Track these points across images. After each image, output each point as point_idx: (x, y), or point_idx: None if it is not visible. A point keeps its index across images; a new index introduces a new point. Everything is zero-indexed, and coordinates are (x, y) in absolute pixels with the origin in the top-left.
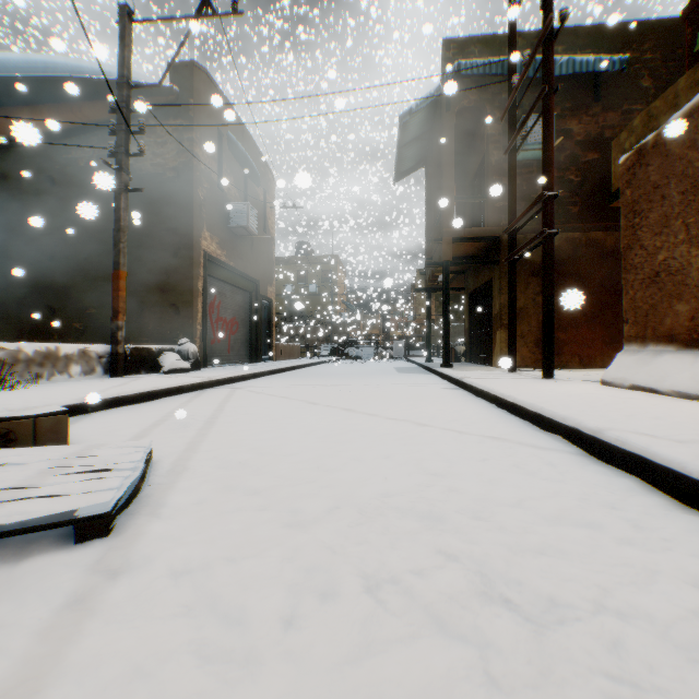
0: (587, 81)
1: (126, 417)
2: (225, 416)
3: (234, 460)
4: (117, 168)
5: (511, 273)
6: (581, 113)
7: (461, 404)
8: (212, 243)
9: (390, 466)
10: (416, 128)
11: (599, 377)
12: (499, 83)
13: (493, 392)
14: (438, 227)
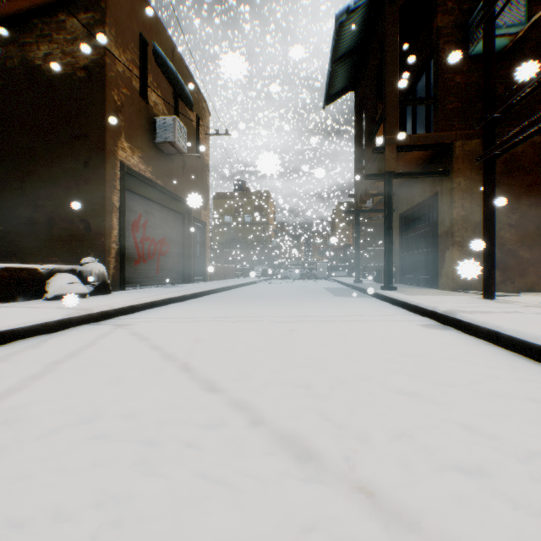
0: None
1: None
2: None
3: None
4: None
5: (488, 173)
6: None
7: None
8: (133, 155)
9: None
10: (351, 36)
11: None
12: None
13: None
14: (372, 143)
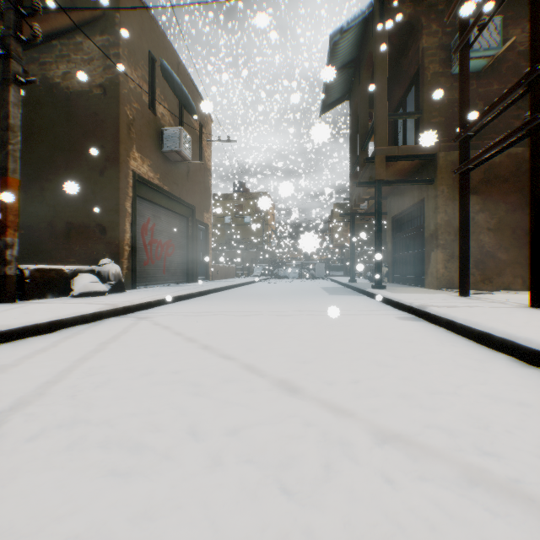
0: None
1: None
2: (21, 420)
3: None
4: (4, 54)
5: (463, 185)
6: (524, 21)
7: (475, 364)
8: (143, 164)
9: None
10: (345, 53)
11: None
12: None
13: (534, 346)
14: (365, 152)
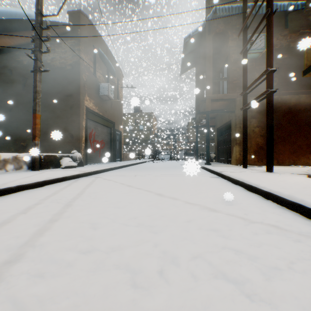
0: (280, 18)
1: (15, 201)
2: (80, 200)
3: (58, 261)
4: (34, 59)
5: (244, 116)
6: (278, 34)
7: (228, 190)
8: (90, 102)
9: (206, 276)
10: (192, 45)
11: (296, 171)
12: (239, 14)
13: (248, 183)
14: (202, 95)
